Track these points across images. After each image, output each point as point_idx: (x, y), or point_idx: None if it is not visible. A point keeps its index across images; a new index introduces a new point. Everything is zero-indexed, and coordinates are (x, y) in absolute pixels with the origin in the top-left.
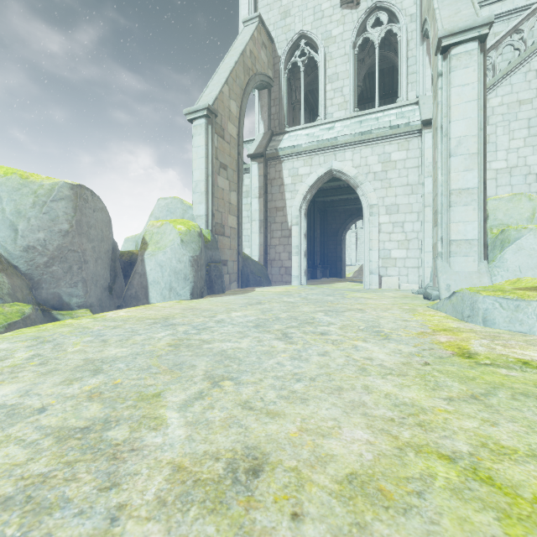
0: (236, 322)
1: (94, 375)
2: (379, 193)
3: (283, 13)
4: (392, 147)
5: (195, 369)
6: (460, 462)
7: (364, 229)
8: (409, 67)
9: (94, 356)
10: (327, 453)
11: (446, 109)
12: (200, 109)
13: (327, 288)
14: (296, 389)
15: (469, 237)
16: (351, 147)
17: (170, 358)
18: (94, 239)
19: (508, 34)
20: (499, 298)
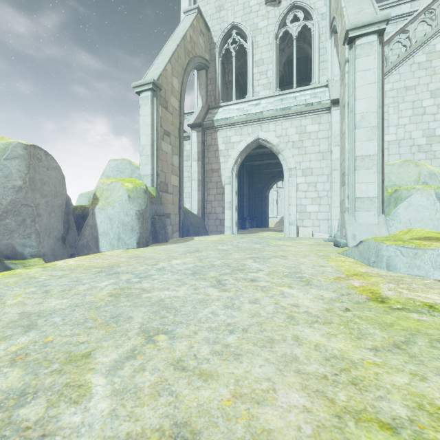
0: (175, 270)
1: (25, 332)
2: (297, 158)
3: (218, 6)
4: (307, 121)
5: (131, 322)
6: (403, 433)
7: (284, 188)
8: (320, 56)
9: (32, 309)
10: (263, 428)
11: (352, 89)
12: (146, 83)
13: (254, 236)
14: (229, 343)
15: (370, 195)
16: (274, 120)
17: (108, 310)
18: (47, 195)
19: (397, 33)
20: (400, 247)
